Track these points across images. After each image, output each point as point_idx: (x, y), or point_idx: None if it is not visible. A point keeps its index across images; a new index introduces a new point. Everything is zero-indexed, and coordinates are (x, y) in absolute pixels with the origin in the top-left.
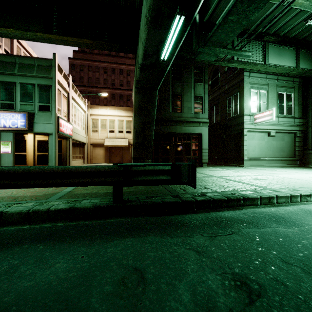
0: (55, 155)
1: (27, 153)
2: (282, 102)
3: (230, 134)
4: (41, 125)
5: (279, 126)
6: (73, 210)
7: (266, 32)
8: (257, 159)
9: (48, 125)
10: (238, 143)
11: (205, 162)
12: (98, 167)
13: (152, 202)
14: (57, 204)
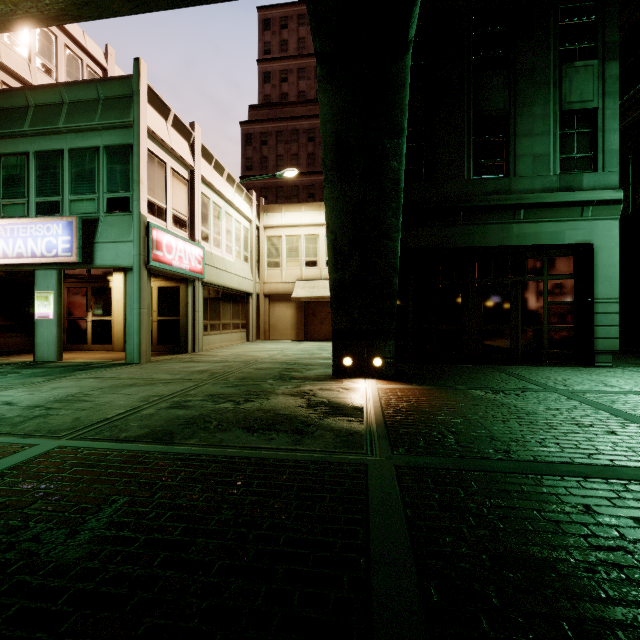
0: (138, 323)
1: (113, 317)
2: None
3: None
4: (110, 247)
5: None
6: None
7: None
8: None
9: (125, 245)
10: None
11: (609, 348)
12: None
13: None
14: None
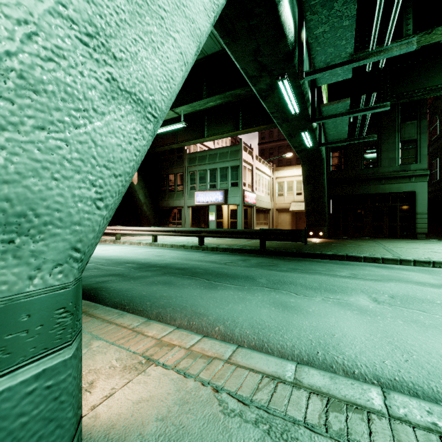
0: (241, 222)
1: (223, 220)
2: None
3: None
4: (232, 198)
5: None
6: (242, 250)
7: None
8: None
9: (237, 197)
10: None
11: (422, 232)
12: (252, 230)
13: (279, 251)
14: (236, 247)
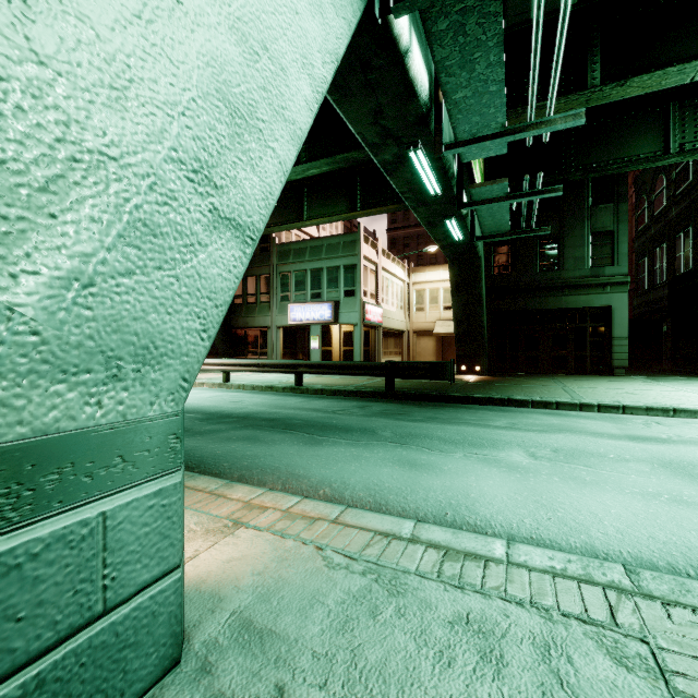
0: (360, 351)
1: (332, 348)
2: None
3: None
4: (346, 314)
5: None
6: (359, 392)
7: None
8: None
9: (354, 313)
10: None
11: (621, 365)
12: (375, 363)
13: (414, 393)
14: (351, 389)
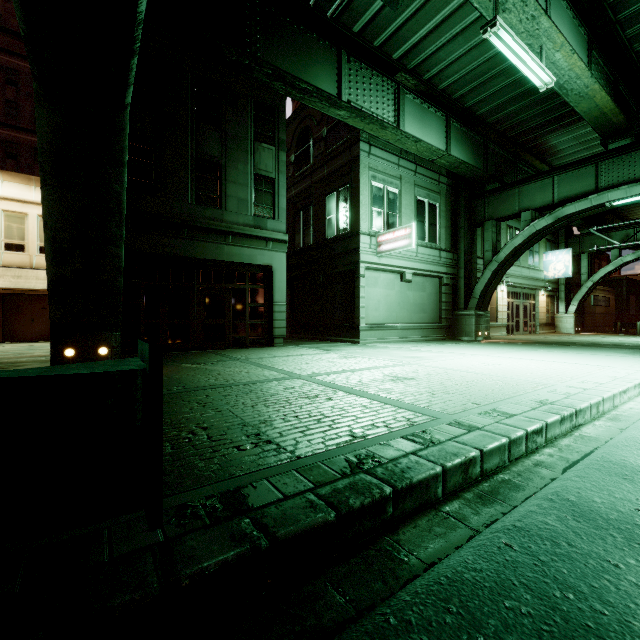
0: None
1: None
2: (422, 217)
3: (334, 274)
4: None
5: (418, 264)
6: None
7: (402, 63)
8: (382, 326)
9: None
10: (349, 293)
11: (281, 334)
12: None
13: None
14: None
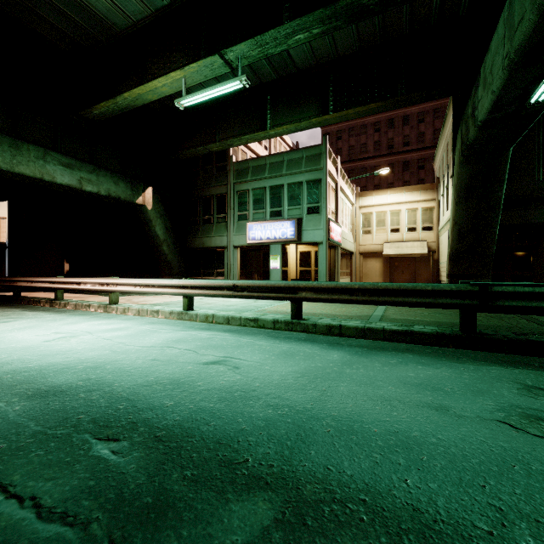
0: (325, 271)
1: (288, 268)
2: None
3: None
4: (310, 232)
5: None
6: (410, 333)
7: None
8: None
9: (318, 231)
10: None
11: None
12: (440, 285)
13: (529, 340)
14: (388, 326)
